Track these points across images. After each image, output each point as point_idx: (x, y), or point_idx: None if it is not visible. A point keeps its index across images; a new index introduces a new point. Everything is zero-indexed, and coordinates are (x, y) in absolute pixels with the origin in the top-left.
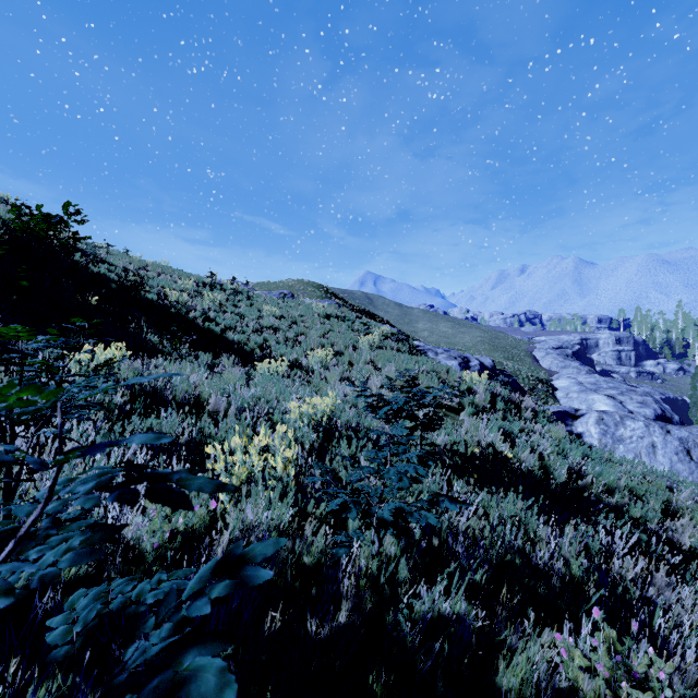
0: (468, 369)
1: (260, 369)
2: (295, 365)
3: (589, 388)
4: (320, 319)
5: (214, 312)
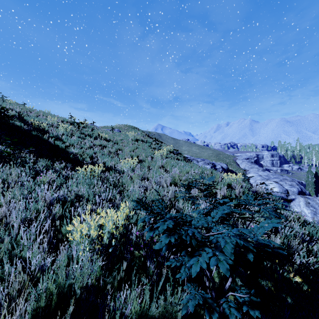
0: (216, 170)
1: (80, 173)
2: (111, 169)
3: (265, 178)
4: (132, 141)
5: (64, 135)
